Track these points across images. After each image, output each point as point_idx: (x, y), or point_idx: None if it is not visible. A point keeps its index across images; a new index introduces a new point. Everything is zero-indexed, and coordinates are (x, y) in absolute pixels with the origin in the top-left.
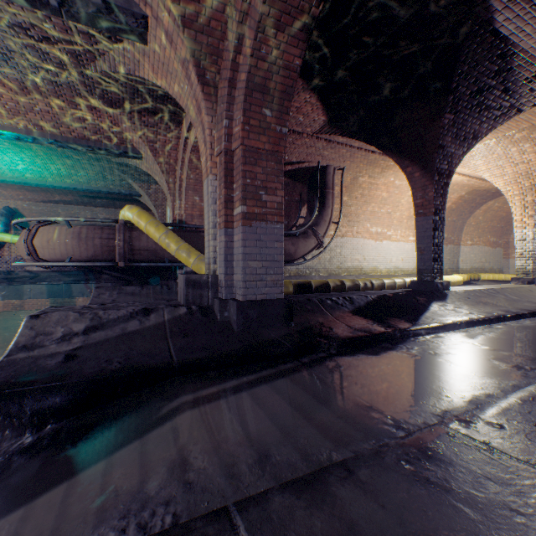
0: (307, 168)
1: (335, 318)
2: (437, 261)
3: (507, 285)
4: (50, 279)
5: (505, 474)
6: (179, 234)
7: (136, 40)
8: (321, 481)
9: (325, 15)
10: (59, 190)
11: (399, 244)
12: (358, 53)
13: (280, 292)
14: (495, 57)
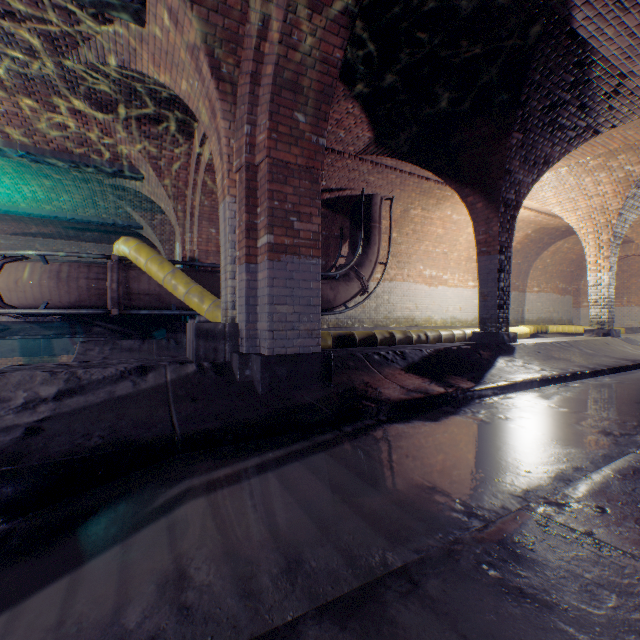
0: (349, 197)
1: (384, 377)
2: (503, 309)
3: (581, 337)
4: (24, 332)
5: (621, 578)
6: (190, 275)
7: (131, 20)
8: (374, 600)
9: (372, 1)
10: (35, 219)
11: (457, 291)
12: (412, 52)
13: (317, 345)
14: (571, 65)
